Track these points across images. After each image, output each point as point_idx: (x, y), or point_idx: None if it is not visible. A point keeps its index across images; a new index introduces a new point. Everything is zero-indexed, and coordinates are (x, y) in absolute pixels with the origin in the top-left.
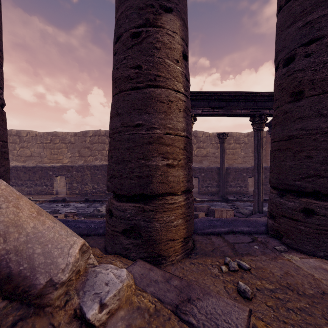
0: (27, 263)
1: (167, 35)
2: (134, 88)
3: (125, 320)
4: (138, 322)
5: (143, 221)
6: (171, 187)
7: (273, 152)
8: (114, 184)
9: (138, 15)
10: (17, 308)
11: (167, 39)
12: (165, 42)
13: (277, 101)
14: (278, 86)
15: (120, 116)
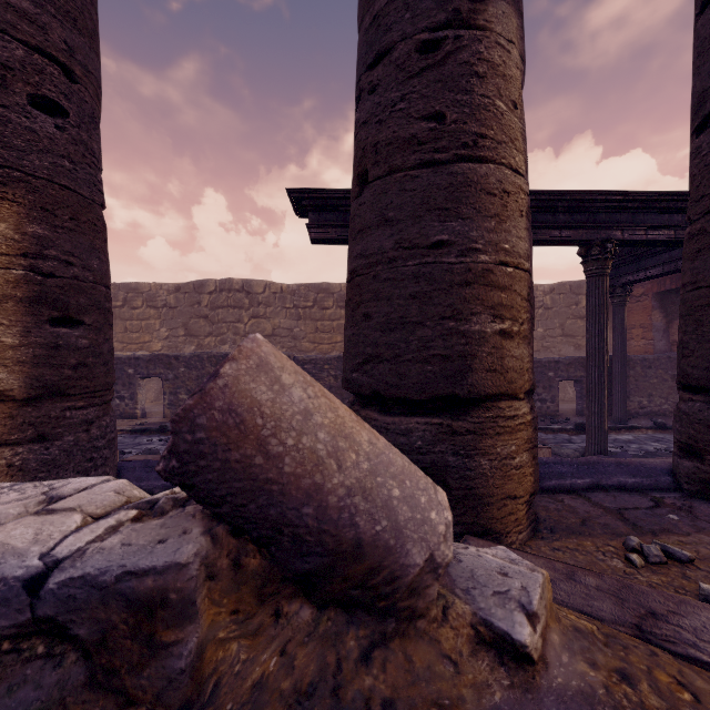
0: (385, 517)
1: (498, 46)
2: (426, 164)
3: (570, 652)
4: (596, 657)
5: (454, 456)
6: (510, 381)
7: (697, 312)
8: (377, 375)
9: (436, 2)
10: (345, 623)
11: (498, 55)
12: (495, 62)
13: (704, 200)
14: (708, 166)
15: (391, 226)
